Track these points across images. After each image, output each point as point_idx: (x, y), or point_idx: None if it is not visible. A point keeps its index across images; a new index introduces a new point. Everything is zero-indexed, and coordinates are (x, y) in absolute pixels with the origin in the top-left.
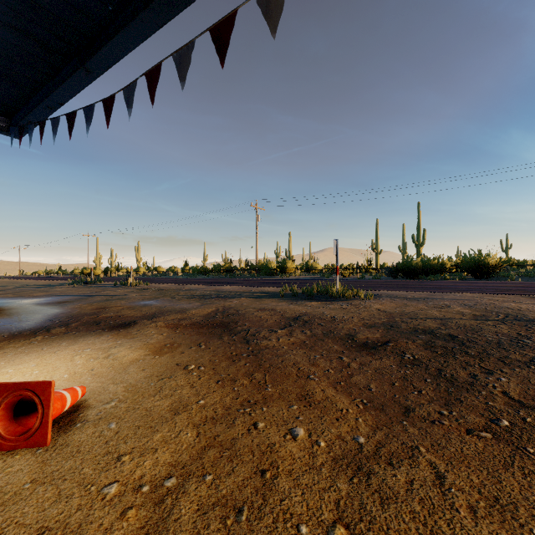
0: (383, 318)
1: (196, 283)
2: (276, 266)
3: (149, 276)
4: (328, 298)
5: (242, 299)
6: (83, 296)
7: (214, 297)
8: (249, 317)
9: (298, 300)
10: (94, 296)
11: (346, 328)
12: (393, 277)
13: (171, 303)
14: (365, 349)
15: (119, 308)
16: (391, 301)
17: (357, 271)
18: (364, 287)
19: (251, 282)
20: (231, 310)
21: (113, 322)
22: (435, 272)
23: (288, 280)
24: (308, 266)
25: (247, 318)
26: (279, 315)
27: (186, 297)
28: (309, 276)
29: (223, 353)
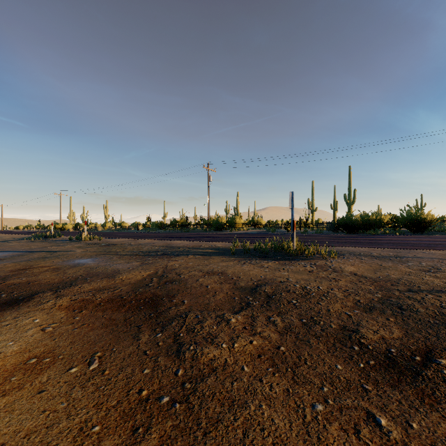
0: (373, 289)
1: (149, 238)
2: (226, 221)
3: (112, 230)
4: (284, 256)
5: (189, 257)
6: (24, 252)
7: (159, 254)
8: (192, 286)
9: (252, 258)
10: (36, 252)
11: (335, 313)
12: (334, 231)
13: (108, 262)
14: (401, 374)
15: (43, 269)
16: (360, 260)
17: (300, 226)
18: (316, 243)
19: (202, 236)
20: (171, 274)
21: (6, 295)
22: (374, 226)
23: (238, 234)
24: (254, 221)
25: (189, 288)
26: (231, 283)
27: (130, 253)
28: (256, 230)
29: (123, 390)
